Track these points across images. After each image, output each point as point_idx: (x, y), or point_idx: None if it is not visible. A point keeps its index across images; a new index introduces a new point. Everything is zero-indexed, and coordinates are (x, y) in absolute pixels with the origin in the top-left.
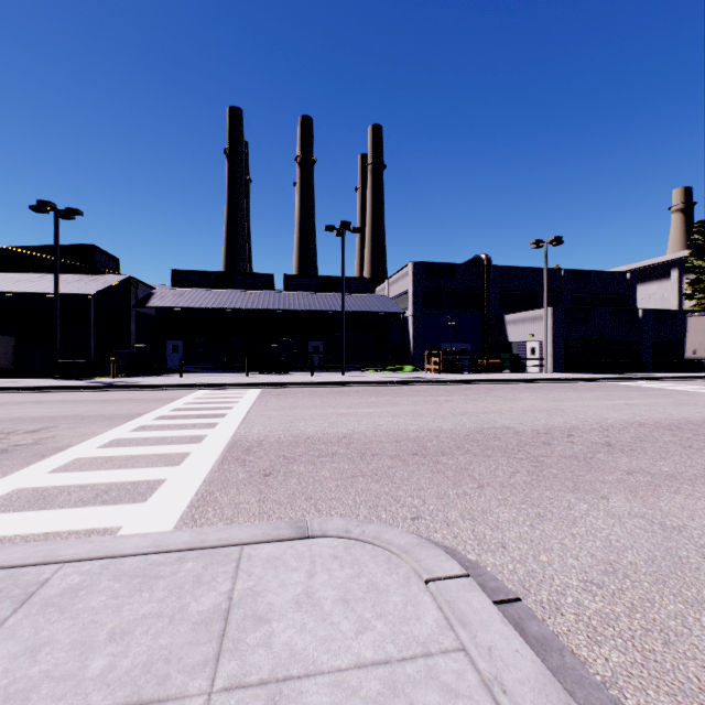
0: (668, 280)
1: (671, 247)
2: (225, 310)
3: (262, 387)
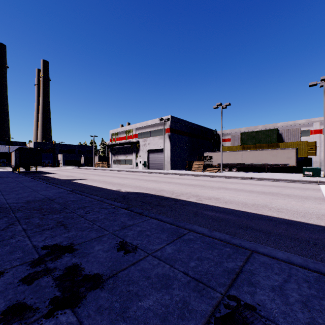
0: None
1: None
2: None
3: None
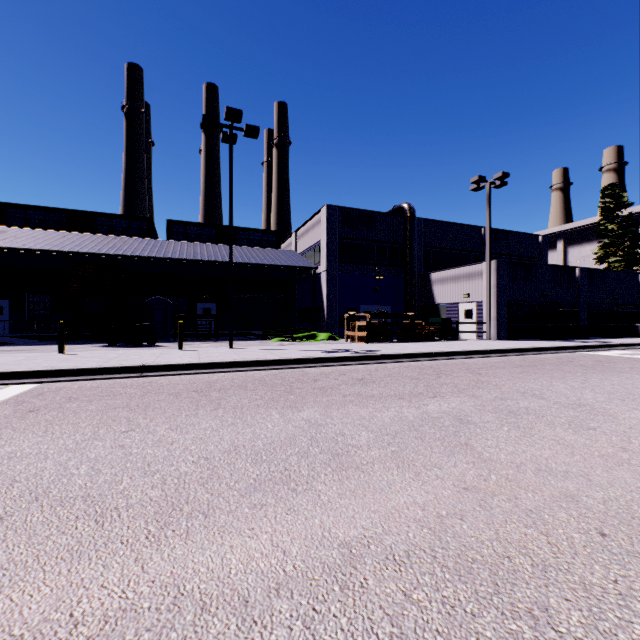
0: (553, 251)
1: (552, 222)
2: (63, 253)
3: (44, 379)
